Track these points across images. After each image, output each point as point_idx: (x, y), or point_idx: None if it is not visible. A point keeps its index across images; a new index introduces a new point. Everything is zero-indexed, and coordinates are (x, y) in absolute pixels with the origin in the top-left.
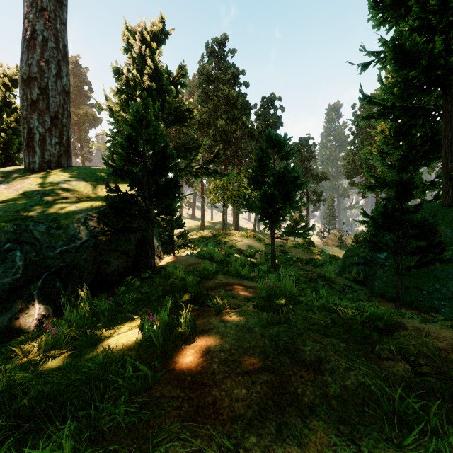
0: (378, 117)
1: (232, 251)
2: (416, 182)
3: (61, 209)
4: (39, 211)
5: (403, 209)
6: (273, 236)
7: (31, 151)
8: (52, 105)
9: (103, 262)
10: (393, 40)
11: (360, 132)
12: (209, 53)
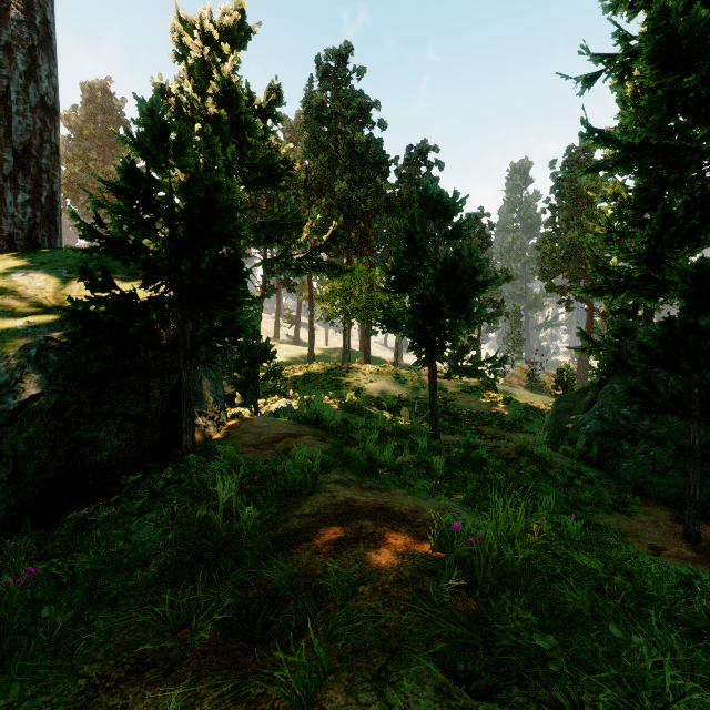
0: (614, 166)
1: (359, 401)
2: None
3: None
4: None
5: (707, 327)
6: (433, 376)
7: None
8: (17, 130)
9: (81, 443)
10: (653, 20)
11: (563, 205)
12: (321, 73)
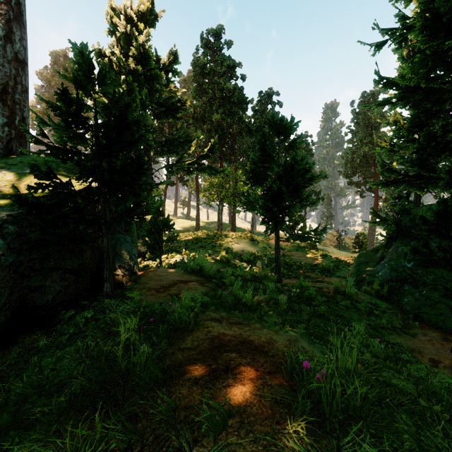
0: (396, 102)
1: (228, 256)
2: None
3: None
4: None
5: None
6: (277, 240)
7: None
8: None
9: (32, 289)
10: (424, 3)
11: (359, 130)
12: (204, 44)
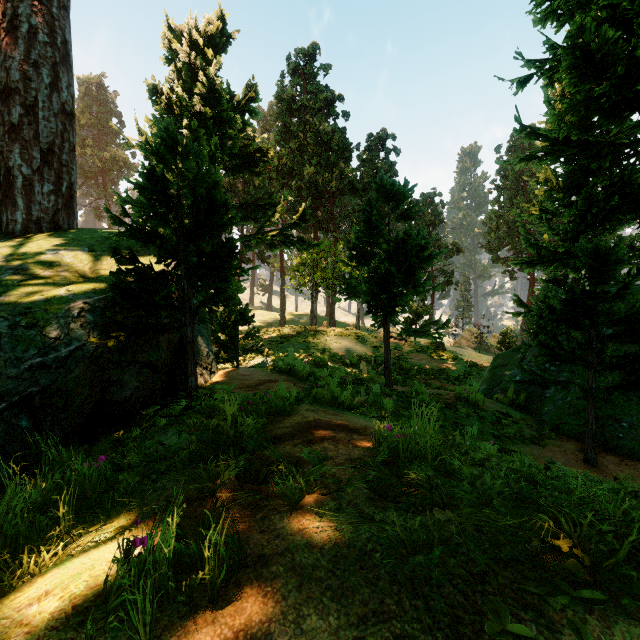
0: (543, 157)
1: (325, 358)
2: (619, 252)
3: (40, 295)
4: (1, 297)
5: (600, 294)
6: (387, 335)
7: (10, 204)
8: (43, 133)
9: (111, 383)
10: (571, 37)
11: (508, 186)
12: (291, 70)
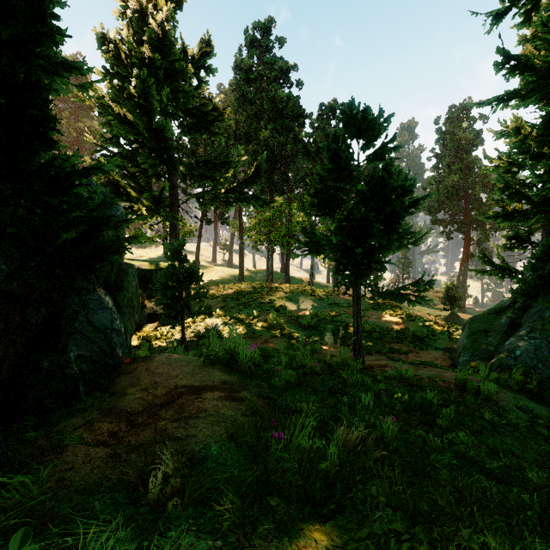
0: (529, 94)
1: (281, 321)
2: None
3: None
4: None
5: None
6: (358, 300)
7: None
8: None
9: None
10: None
11: (446, 154)
12: (248, 43)
